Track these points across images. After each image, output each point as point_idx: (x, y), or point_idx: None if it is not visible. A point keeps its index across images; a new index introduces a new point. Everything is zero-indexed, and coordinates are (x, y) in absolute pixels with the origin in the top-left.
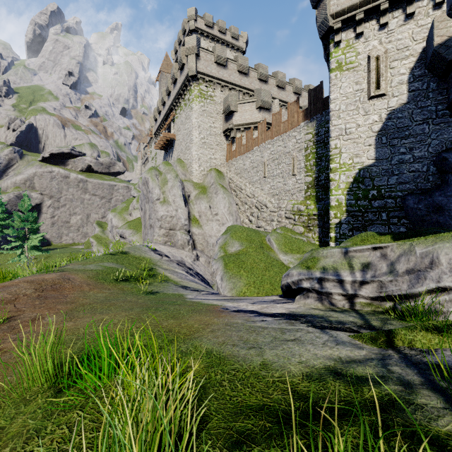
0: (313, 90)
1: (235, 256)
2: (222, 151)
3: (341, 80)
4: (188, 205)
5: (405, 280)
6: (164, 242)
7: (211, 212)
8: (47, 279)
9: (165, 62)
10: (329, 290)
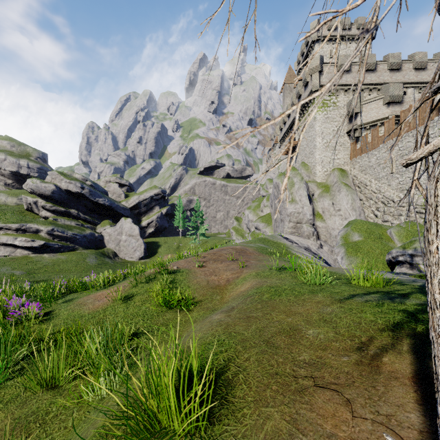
0: None
1: (354, 243)
2: (346, 150)
3: None
4: (312, 203)
5: None
6: (292, 233)
7: (334, 208)
8: (237, 248)
9: (288, 74)
10: (417, 262)
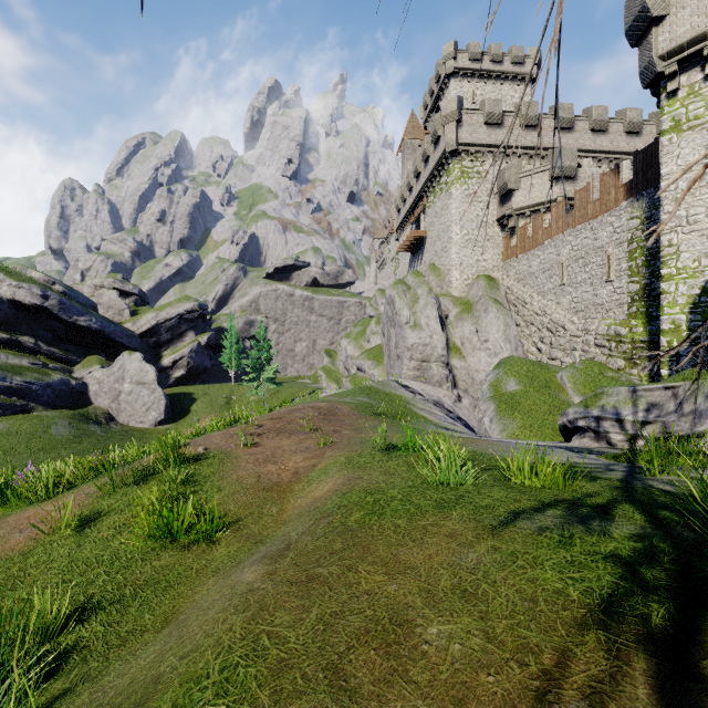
0: (641, 152)
1: (509, 395)
2: (496, 248)
3: (679, 145)
4: (445, 329)
5: (688, 420)
6: (414, 377)
7: (478, 337)
8: (322, 406)
9: (410, 124)
10: (606, 429)
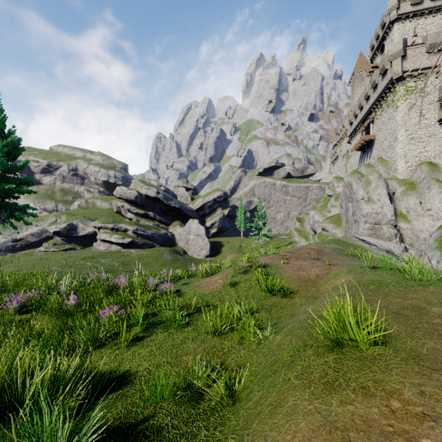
0: None
1: None
2: (437, 141)
3: None
4: (393, 202)
5: None
6: (368, 235)
7: (422, 207)
8: (314, 248)
9: (359, 62)
10: None
